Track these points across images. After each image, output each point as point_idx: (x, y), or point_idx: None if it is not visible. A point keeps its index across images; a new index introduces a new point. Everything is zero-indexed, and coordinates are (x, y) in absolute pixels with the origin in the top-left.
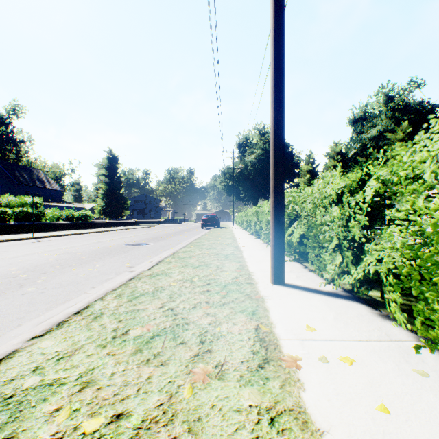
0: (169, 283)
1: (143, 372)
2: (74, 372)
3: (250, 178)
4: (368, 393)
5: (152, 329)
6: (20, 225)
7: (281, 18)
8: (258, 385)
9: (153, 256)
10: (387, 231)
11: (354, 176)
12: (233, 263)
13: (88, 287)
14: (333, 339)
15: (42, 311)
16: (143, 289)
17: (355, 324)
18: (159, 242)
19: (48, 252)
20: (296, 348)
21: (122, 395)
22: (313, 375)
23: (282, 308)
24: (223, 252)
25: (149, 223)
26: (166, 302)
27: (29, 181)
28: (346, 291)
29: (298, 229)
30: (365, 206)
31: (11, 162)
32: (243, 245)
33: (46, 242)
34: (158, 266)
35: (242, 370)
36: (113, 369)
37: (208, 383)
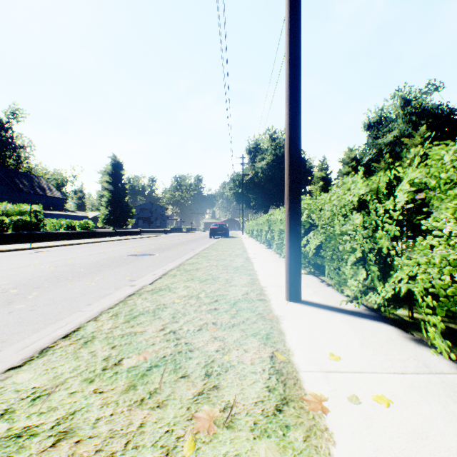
0: (173, 300)
1: (135, 417)
2: (50, 417)
3: (260, 185)
4: (415, 448)
5: (150, 358)
6: (18, 234)
7: (297, 5)
8: (277, 437)
9: (157, 269)
10: (424, 243)
11: (380, 181)
12: (243, 277)
13: (83, 304)
14: (362, 370)
15: (28, 333)
16: (143, 307)
17: (386, 351)
18: (164, 253)
19: (44, 264)
20: (320, 383)
21: (106, 452)
22: (344, 422)
23: (300, 330)
24: (232, 263)
25: (155, 232)
26: (168, 323)
27: (30, 188)
28: (370, 310)
29: (313, 239)
30: (395, 214)
31: (10, 169)
32: (254, 256)
33: (45, 253)
34: (161, 280)
35: (256, 415)
36: (98, 413)
37: (215, 433)
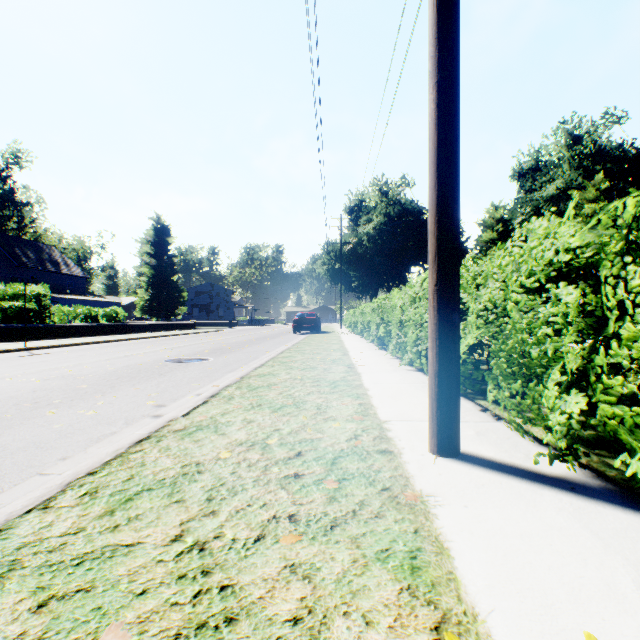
0: (217, 453)
1: None
2: None
3: (365, 259)
4: None
5: None
6: (9, 328)
7: None
8: None
9: (206, 384)
10: None
11: (632, 219)
12: (347, 400)
13: (53, 458)
14: None
15: None
16: (155, 472)
17: None
18: (223, 356)
19: (29, 375)
20: None
21: None
22: None
23: (482, 541)
24: (327, 375)
25: (215, 325)
26: (194, 516)
27: (36, 262)
28: (603, 478)
29: (465, 337)
30: None
31: (9, 235)
32: (361, 363)
33: (41, 356)
34: (205, 407)
35: None
36: None
37: None
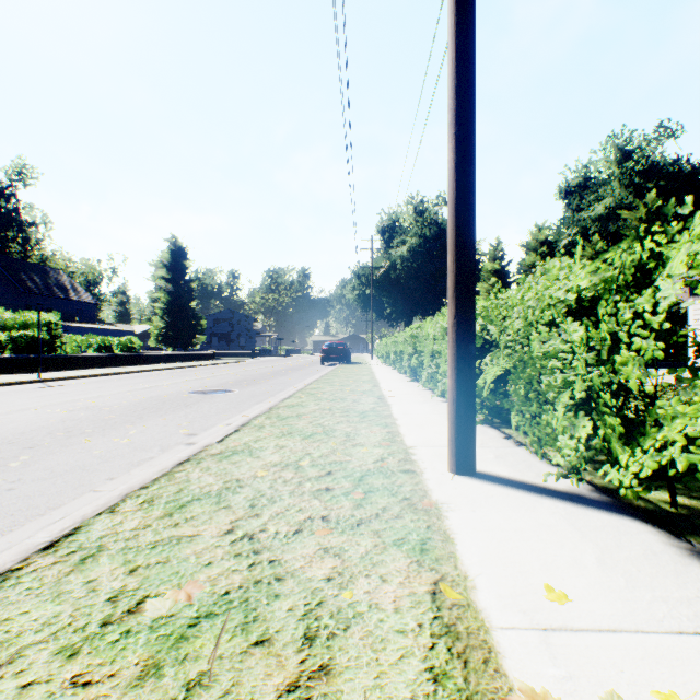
0: (254, 472)
1: None
2: None
3: (399, 284)
4: None
5: (199, 596)
6: (20, 359)
7: None
8: None
9: (234, 414)
10: None
11: (621, 262)
12: (375, 429)
13: (101, 478)
14: (615, 627)
15: None
16: (201, 486)
17: (651, 580)
18: (249, 388)
19: (53, 407)
20: (536, 658)
21: None
22: None
23: (482, 533)
24: (356, 406)
25: (236, 356)
26: (241, 517)
27: (43, 288)
28: (600, 491)
29: (491, 367)
30: (658, 321)
31: (13, 258)
32: (392, 394)
33: (59, 388)
34: (238, 434)
35: None
36: None
37: None
